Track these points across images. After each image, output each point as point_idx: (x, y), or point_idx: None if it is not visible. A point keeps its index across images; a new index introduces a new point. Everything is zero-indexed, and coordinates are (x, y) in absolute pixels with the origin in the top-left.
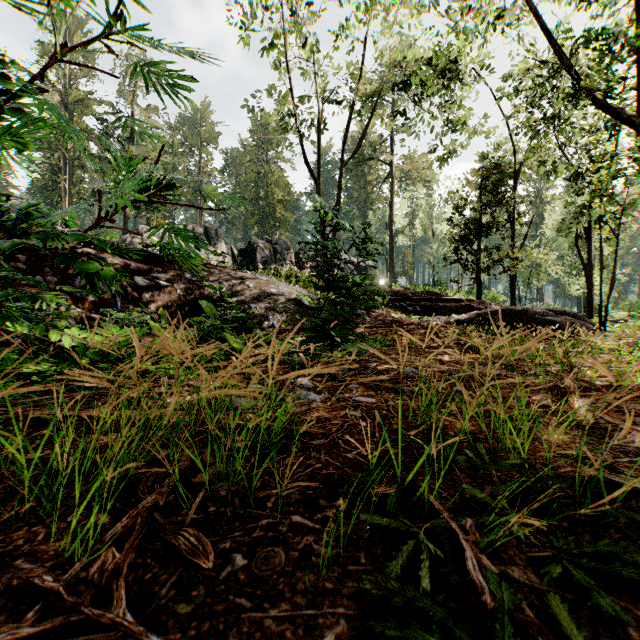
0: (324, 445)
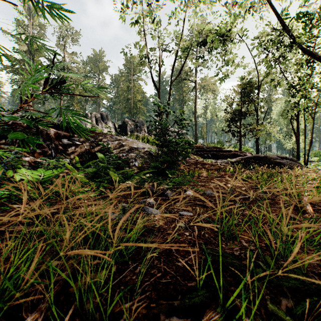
0: (163, 253)
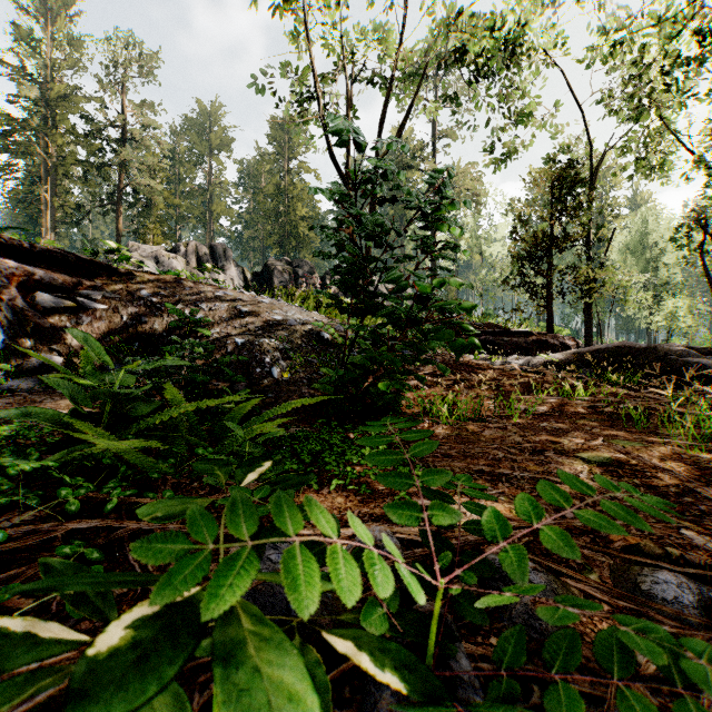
0: None
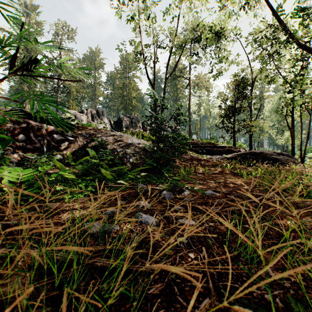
0: (161, 294)
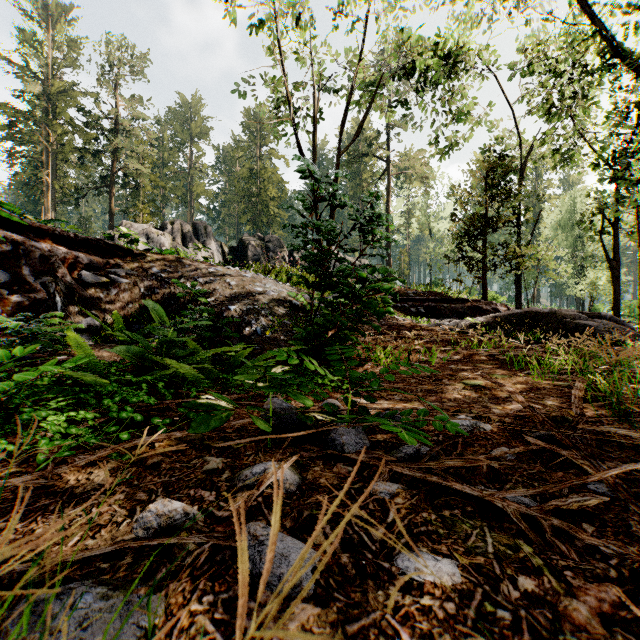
0: None
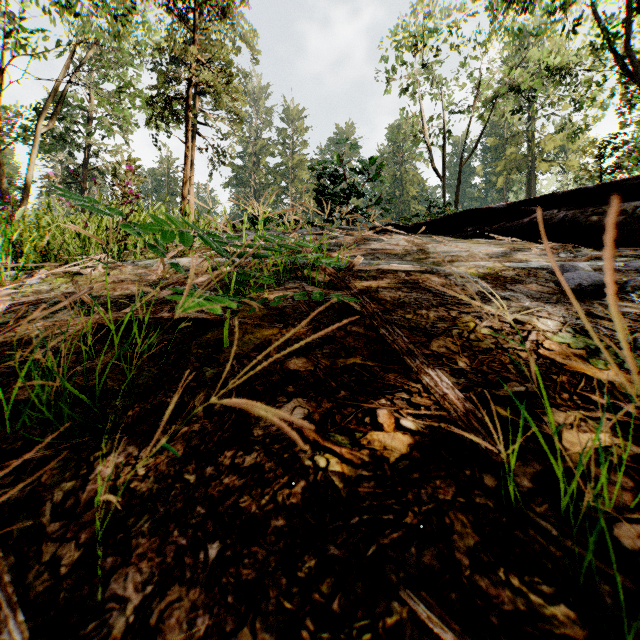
0: None
